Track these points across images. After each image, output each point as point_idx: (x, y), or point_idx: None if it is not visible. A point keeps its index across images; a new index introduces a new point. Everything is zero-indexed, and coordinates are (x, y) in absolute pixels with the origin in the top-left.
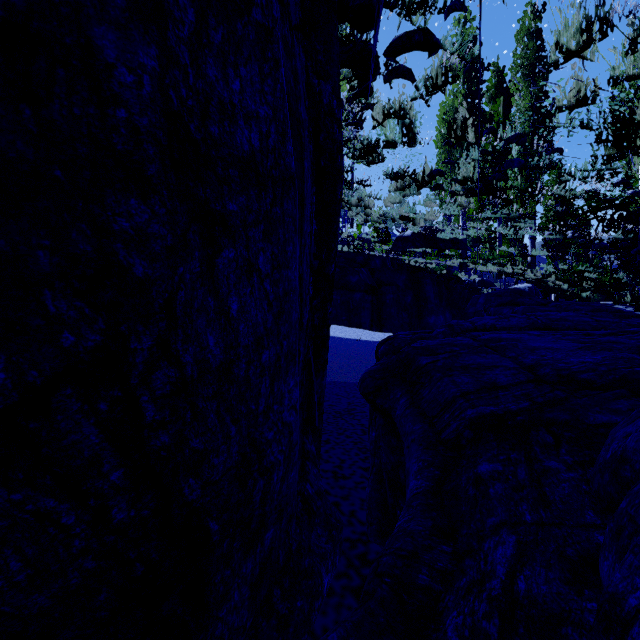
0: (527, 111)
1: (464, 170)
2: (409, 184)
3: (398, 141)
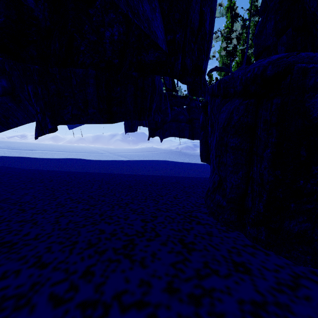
0: (253, 28)
1: (235, 27)
2: (218, 36)
3: (219, 16)
